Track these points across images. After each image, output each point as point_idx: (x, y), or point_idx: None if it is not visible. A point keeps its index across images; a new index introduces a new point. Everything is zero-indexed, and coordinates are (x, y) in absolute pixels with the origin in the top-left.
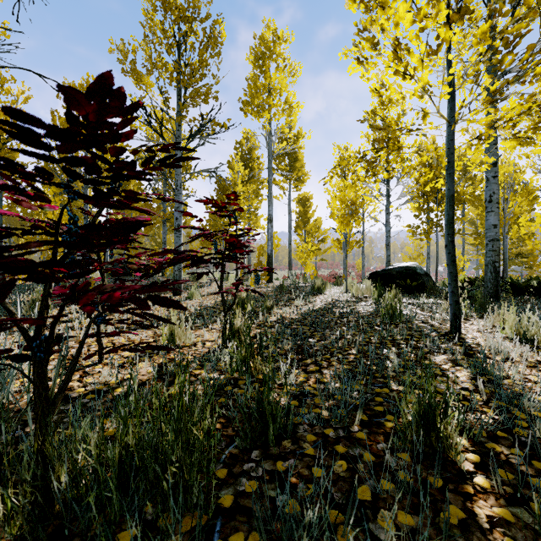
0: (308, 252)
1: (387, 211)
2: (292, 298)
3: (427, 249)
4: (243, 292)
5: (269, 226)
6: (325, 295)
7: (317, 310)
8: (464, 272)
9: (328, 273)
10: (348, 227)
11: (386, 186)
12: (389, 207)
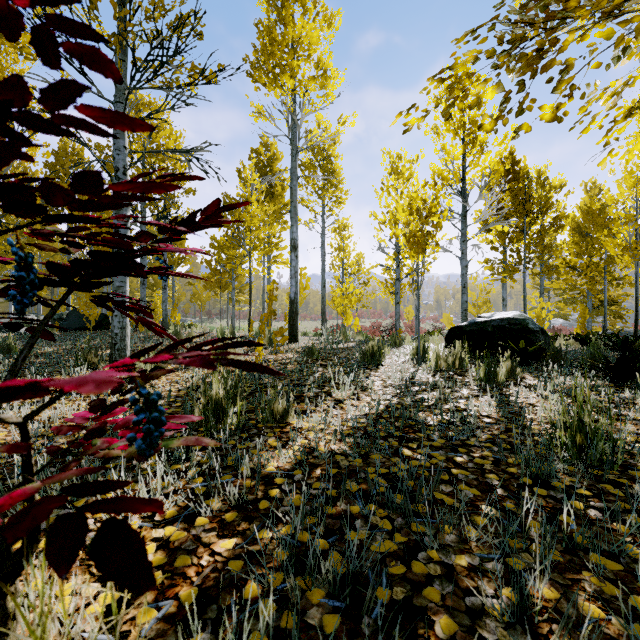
0: (349, 296)
1: (463, 238)
2: (328, 378)
3: (503, 294)
4: (218, 381)
5: (292, 255)
6: (385, 369)
7: (384, 417)
8: (547, 324)
9: (370, 324)
10: (422, 253)
11: (462, 202)
12: (465, 232)
